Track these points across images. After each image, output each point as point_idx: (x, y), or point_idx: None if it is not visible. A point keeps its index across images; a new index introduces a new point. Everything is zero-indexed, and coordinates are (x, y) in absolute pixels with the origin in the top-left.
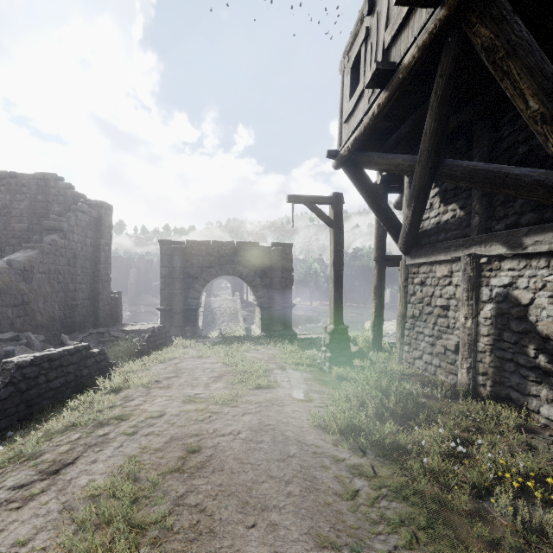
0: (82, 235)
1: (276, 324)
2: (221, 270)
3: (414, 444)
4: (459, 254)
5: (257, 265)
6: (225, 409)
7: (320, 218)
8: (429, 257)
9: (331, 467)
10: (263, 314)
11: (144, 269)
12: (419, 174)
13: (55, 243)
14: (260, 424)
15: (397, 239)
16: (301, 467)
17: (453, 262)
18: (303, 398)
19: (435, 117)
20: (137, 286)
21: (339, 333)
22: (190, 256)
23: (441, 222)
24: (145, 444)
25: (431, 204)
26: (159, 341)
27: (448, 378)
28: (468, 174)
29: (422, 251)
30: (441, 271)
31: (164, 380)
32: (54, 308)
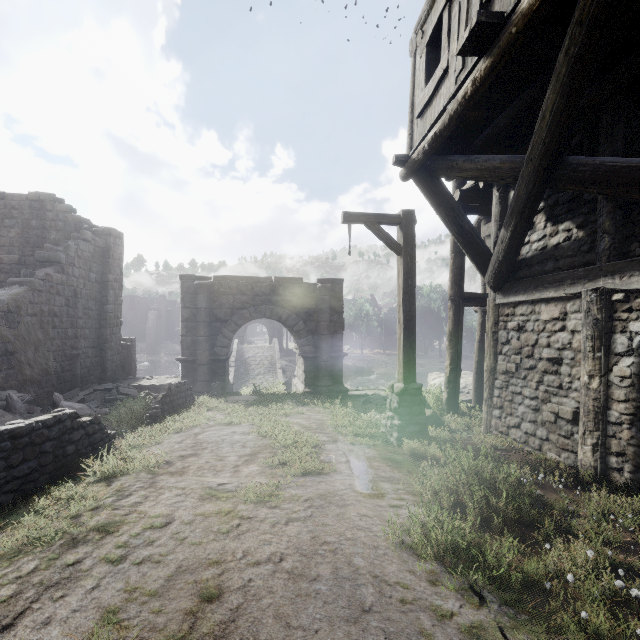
0: (85, 269)
1: (324, 378)
2: (256, 312)
3: (548, 574)
4: (578, 289)
5: (299, 306)
6: (260, 511)
7: (386, 243)
8: (531, 294)
9: (436, 633)
10: (308, 366)
11: (166, 311)
12: (527, 179)
13: (50, 278)
14: (313, 542)
15: (485, 271)
16: (387, 636)
17: (567, 300)
18: (372, 492)
19: (562, 89)
20: (157, 331)
21: (410, 394)
22: (218, 294)
23: (547, 247)
24: (135, 583)
25: (532, 224)
26: (177, 402)
27: (561, 455)
28: (604, 174)
29: (521, 285)
30: (549, 312)
31: (177, 461)
32: (48, 358)
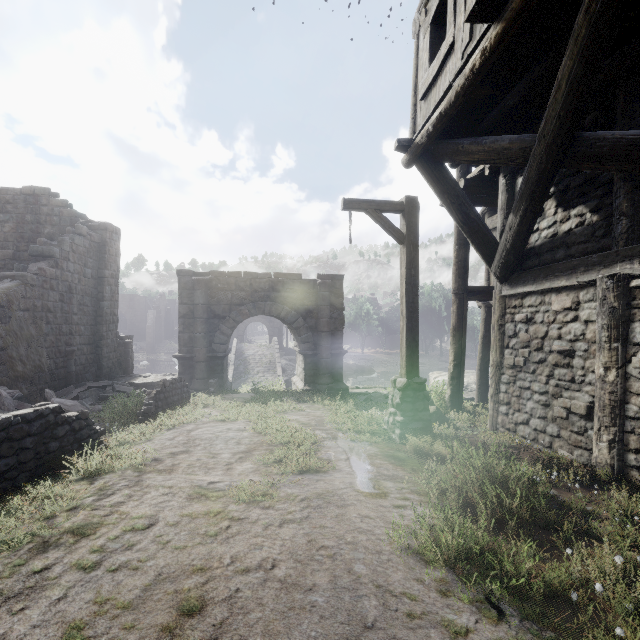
0: (80, 264)
1: (324, 376)
2: (255, 309)
3: (571, 582)
4: (592, 276)
5: (299, 302)
6: (252, 512)
7: (388, 231)
8: (541, 284)
9: None
10: (307, 364)
11: (165, 310)
12: (539, 158)
13: (43, 272)
14: (310, 546)
15: (491, 261)
16: None
17: (580, 288)
18: (374, 491)
19: (580, 54)
20: (157, 330)
21: (413, 389)
22: (216, 290)
23: (558, 234)
24: (106, 593)
25: (542, 210)
26: (172, 398)
27: (574, 453)
28: (625, 148)
29: (529, 275)
30: (560, 302)
31: (167, 458)
32: (42, 355)
